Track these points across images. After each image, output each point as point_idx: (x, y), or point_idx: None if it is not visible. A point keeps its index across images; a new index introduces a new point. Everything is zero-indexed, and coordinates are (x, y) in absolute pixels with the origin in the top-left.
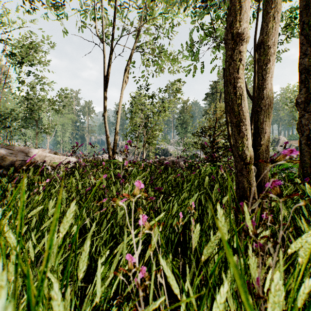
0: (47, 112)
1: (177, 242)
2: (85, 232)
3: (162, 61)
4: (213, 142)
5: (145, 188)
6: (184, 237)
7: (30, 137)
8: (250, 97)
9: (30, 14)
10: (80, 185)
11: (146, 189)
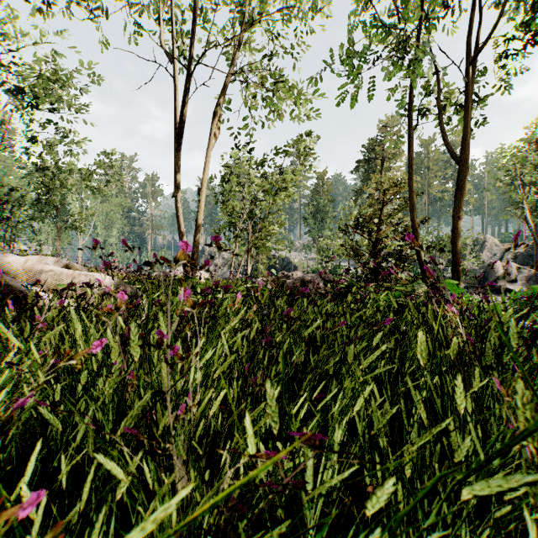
0: (77, 192)
1: (343, 532)
2: (78, 488)
3: (281, 100)
4: (376, 245)
5: (248, 357)
6: (361, 508)
7: (48, 236)
8: (454, 157)
9: (42, 13)
10: (82, 348)
11: (252, 360)
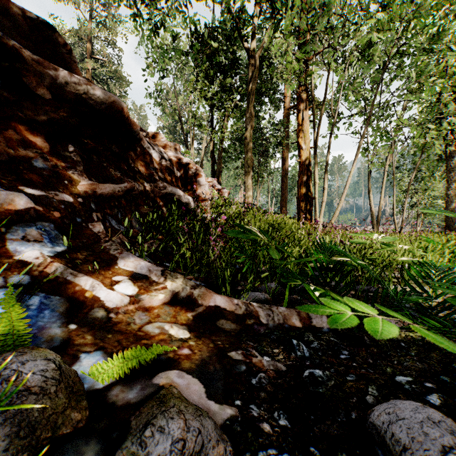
0: None
1: None
2: None
3: None
4: None
5: None
6: None
7: None
8: None
9: None
10: None
11: None
